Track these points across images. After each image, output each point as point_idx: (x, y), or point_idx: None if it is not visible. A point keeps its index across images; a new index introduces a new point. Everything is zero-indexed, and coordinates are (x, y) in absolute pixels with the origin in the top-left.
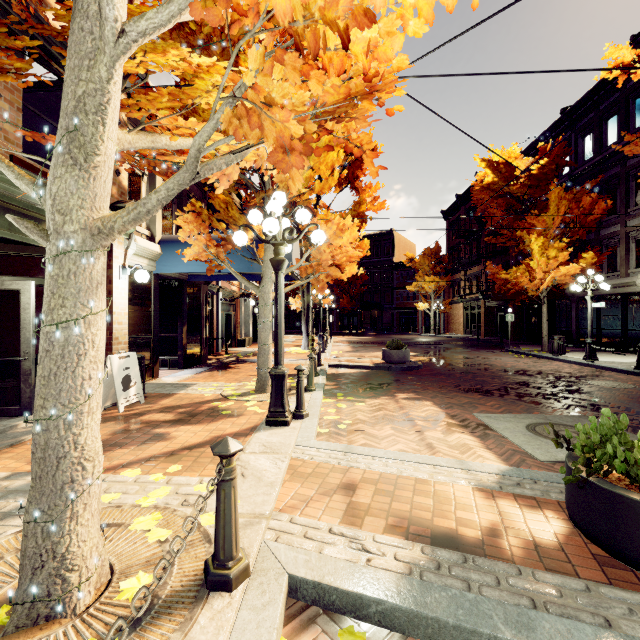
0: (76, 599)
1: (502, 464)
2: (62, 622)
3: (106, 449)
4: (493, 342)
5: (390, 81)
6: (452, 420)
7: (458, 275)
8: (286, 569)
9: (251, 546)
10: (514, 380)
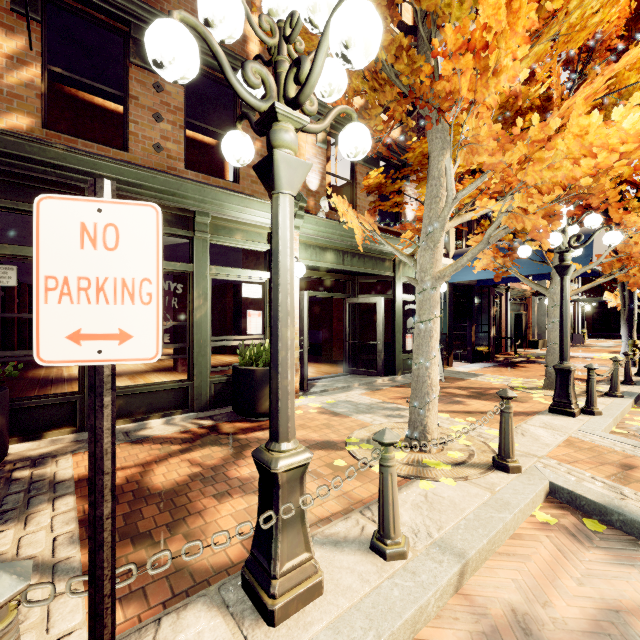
0: (430, 447)
1: None
2: (425, 453)
3: None
4: None
5: (636, 147)
6: None
7: None
8: (548, 478)
9: (524, 464)
10: None
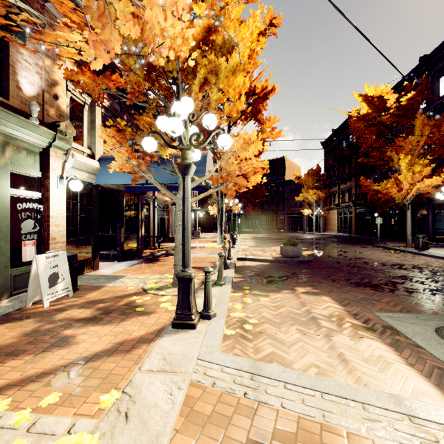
0: None
1: (437, 393)
2: None
3: (0, 359)
4: (363, 239)
5: None
6: (355, 320)
7: (334, 189)
8: None
9: None
10: (395, 274)
